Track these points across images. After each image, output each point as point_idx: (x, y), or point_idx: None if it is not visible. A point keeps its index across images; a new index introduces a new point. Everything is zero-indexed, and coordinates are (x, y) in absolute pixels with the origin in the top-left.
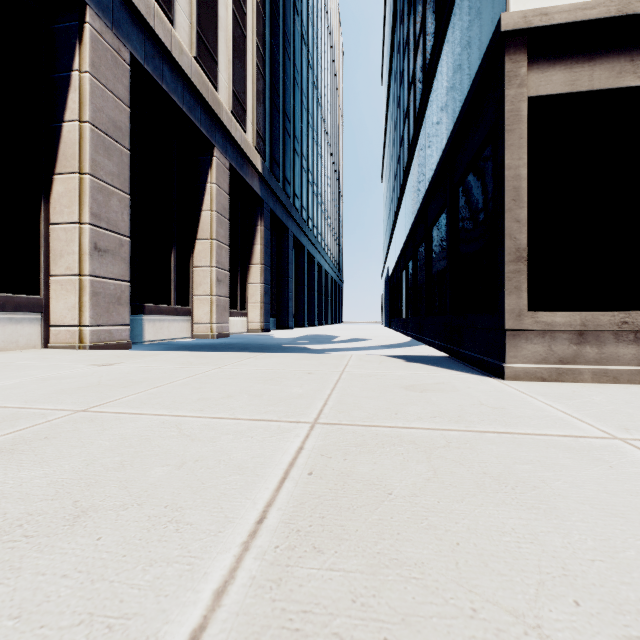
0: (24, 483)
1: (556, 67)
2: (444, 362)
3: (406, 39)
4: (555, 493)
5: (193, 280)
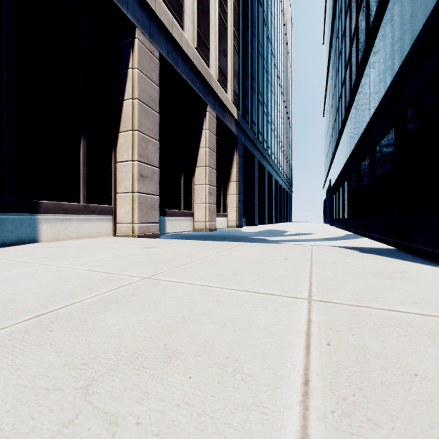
0: (130, 326)
1: None
2: (396, 254)
3: (348, 4)
4: None
5: (194, 193)
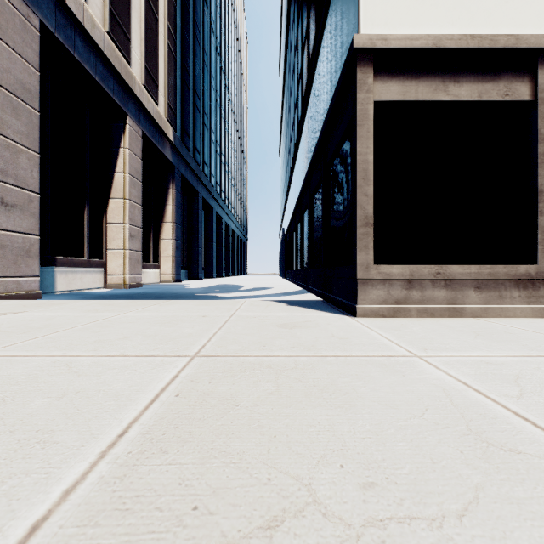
0: None
1: (393, 80)
2: (317, 305)
3: (296, 41)
4: (358, 396)
5: (106, 235)
